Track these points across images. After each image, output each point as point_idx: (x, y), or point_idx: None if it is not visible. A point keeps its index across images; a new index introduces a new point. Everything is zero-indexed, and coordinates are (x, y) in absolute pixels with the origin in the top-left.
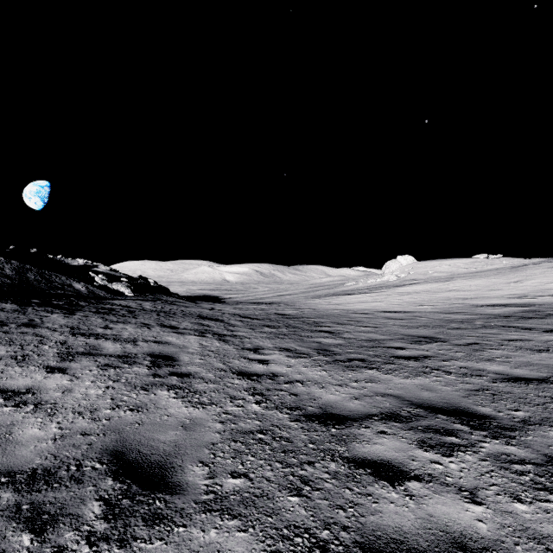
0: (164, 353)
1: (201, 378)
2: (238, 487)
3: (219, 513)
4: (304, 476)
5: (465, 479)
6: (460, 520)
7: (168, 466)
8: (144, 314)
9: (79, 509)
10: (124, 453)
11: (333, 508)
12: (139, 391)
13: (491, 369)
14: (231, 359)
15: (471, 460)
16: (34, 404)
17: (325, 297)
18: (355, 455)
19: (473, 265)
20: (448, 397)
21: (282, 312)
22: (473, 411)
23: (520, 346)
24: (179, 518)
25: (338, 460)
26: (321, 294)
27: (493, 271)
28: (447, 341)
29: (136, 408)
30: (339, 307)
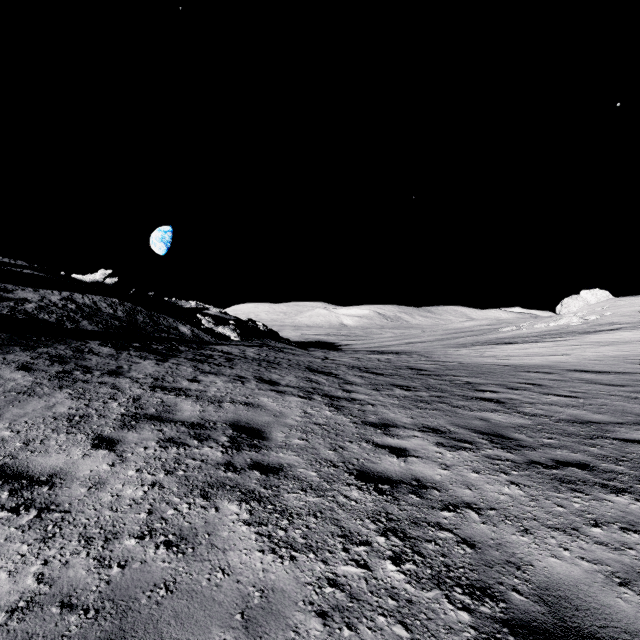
0: (252, 424)
1: (297, 478)
2: None
3: None
4: None
5: None
6: None
7: None
8: (243, 364)
9: None
10: None
11: None
12: (195, 499)
13: None
14: (346, 441)
15: None
16: (39, 510)
17: (473, 347)
18: None
19: None
20: None
21: (415, 365)
22: None
23: None
24: None
25: None
26: (467, 342)
27: None
28: None
29: (177, 540)
30: (497, 361)
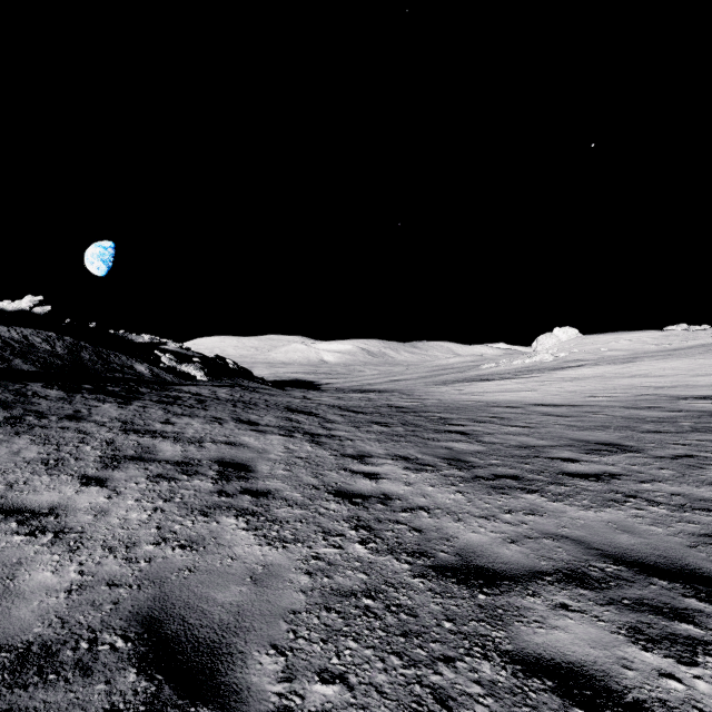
0: (237, 460)
1: (284, 498)
2: (330, 703)
3: None
4: (439, 687)
5: None
6: None
7: (222, 650)
8: (217, 405)
9: None
10: (162, 621)
11: None
12: (197, 517)
13: None
14: (326, 470)
15: None
16: (55, 533)
17: (454, 384)
18: (522, 649)
19: (665, 340)
20: (663, 545)
21: (396, 403)
22: (711, 575)
23: None
24: None
25: (494, 656)
26: (449, 379)
27: (698, 349)
28: (641, 451)
29: (189, 544)
30: (474, 397)
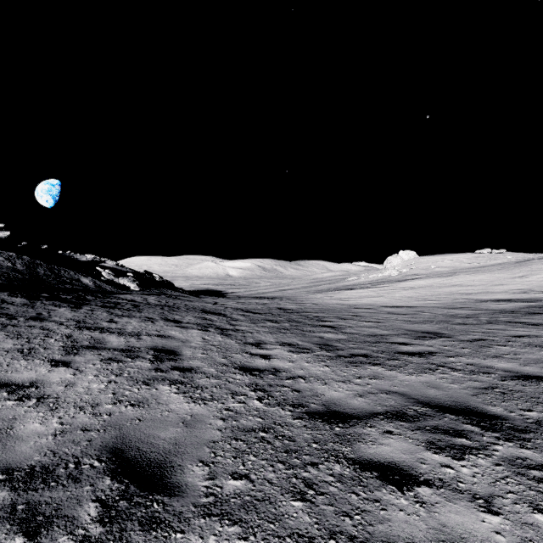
0: (167, 347)
1: (203, 372)
2: (239, 490)
3: (218, 518)
4: (308, 479)
5: (479, 486)
6: (477, 532)
7: (167, 465)
8: (149, 309)
9: (74, 510)
10: (124, 450)
11: (338, 515)
12: (141, 386)
13: (499, 366)
14: (233, 353)
15: (484, 464)
16: (37, 398)
17: (326, 292)
18: (361, 457)
19: (476, 260)
20: (456, 395)
21: (284, 306)
22: (483, 411)
23: (528, 343)
24: (177, 522)
25: (343, 461)
26: (323, 288)
27: (497, 266)
28: (451, 337)
29: (137, 403)
30: (340, 301)
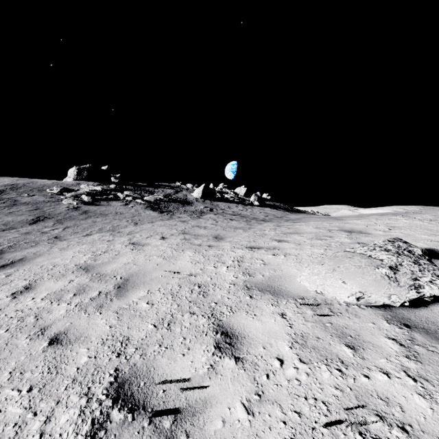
0: None
1: None
2: None
3: None
4: None
5: None
6: None
7: None
8: None
9: None
10: None
11: None
12: None
13: None
14: None
15: None
16: None
17: None
18: None
19: None
20: None
21: None
22: None
23: None
24: None
25: None
26: None
27: None
28: None
29: None
30: None
